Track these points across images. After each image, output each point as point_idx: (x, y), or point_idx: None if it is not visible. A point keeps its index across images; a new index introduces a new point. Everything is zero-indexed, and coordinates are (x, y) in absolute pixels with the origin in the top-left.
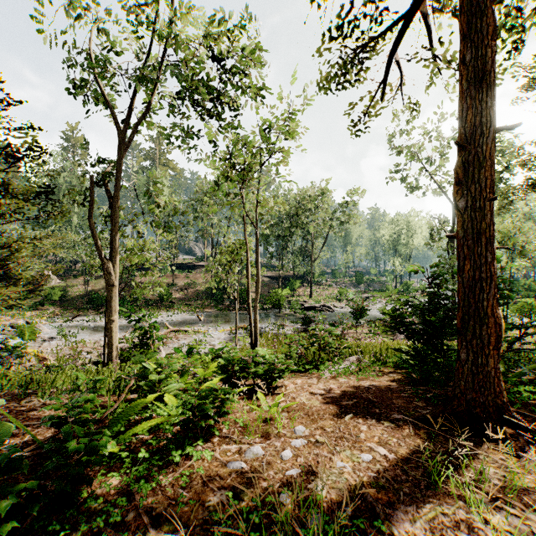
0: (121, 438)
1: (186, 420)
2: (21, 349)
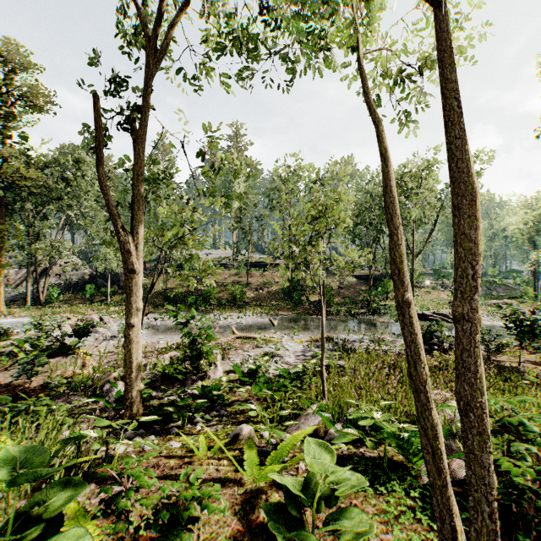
0: None
1: None
2: (75, 348)
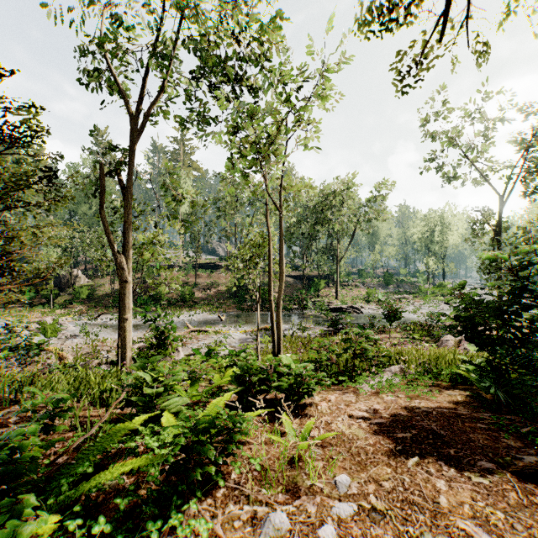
0: (80, 489)
1: (173, 467)
2: (44, 346)
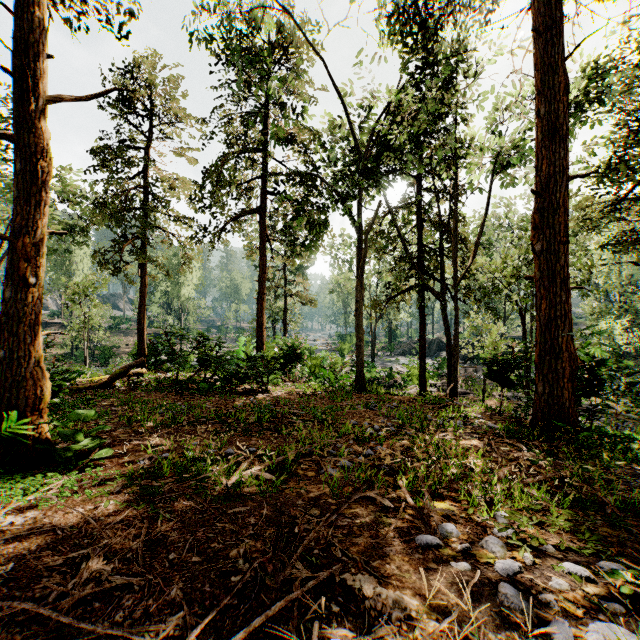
0: None
1: None
2: None
